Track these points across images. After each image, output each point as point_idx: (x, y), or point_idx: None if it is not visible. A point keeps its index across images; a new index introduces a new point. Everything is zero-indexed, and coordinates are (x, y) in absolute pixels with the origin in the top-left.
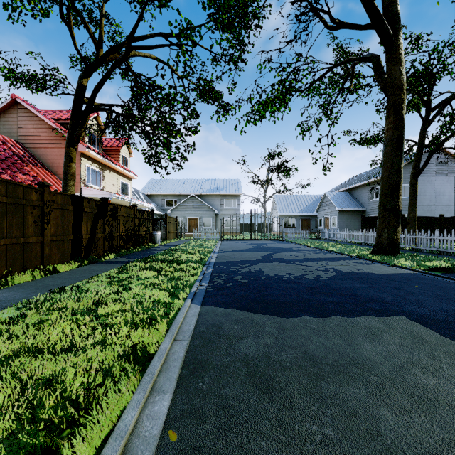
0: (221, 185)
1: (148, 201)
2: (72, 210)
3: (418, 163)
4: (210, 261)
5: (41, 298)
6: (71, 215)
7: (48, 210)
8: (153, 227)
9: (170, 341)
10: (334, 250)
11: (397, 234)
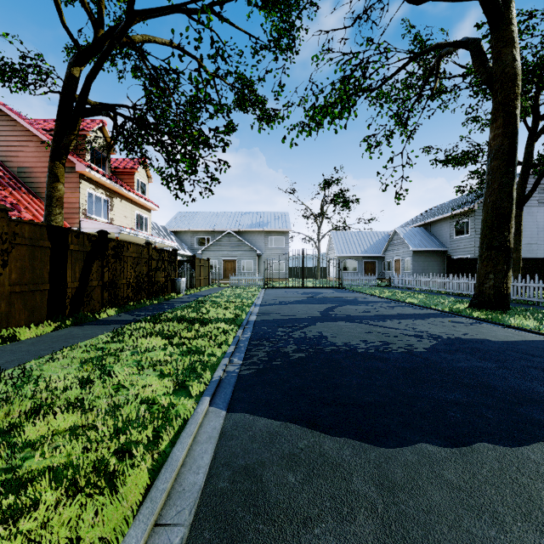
0: (265, 220)
1: (174, 239)
2: (50, 248)
3: (523, 187)
4: (249, 319)
5: None
6: (47, 254)
7: (5, 246)
8: (176, 272)
9: (141, 540)
10: (414, 302)
11: (507, 281)
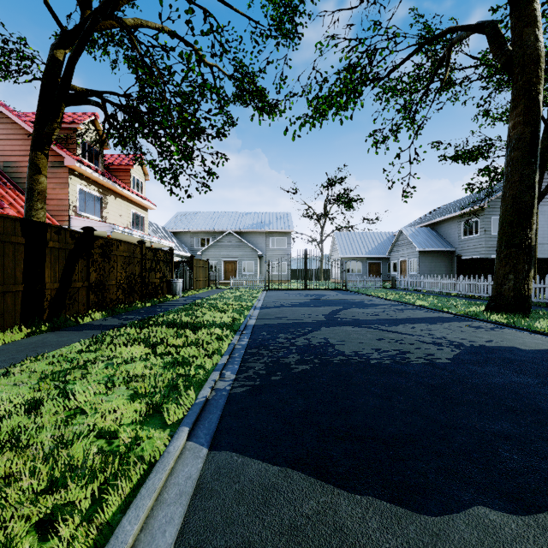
0: (266, 220)
1: (173, 240)
2: (24, 244)
3: (539, 183)
4: (248, 323)
5: None
6: (21, 251)
7: None
8: (172, 273)
9: None
10: (424, 305)
11: (529, 282)
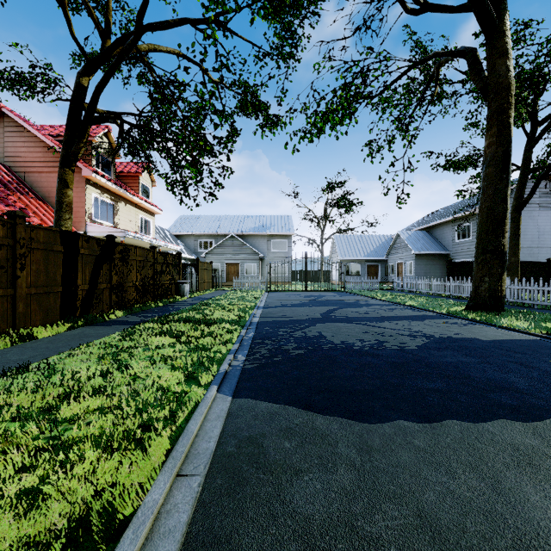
0: (268, 223)
1: (177, 243)
2: (62, 252)
3: (521, 192)
4: (252, 320)
5: None
6: (60, 258)
7: (23, 250)
8: (180, 275)
9: (168, 483)
10: (414, 305)
11: (502, 284)
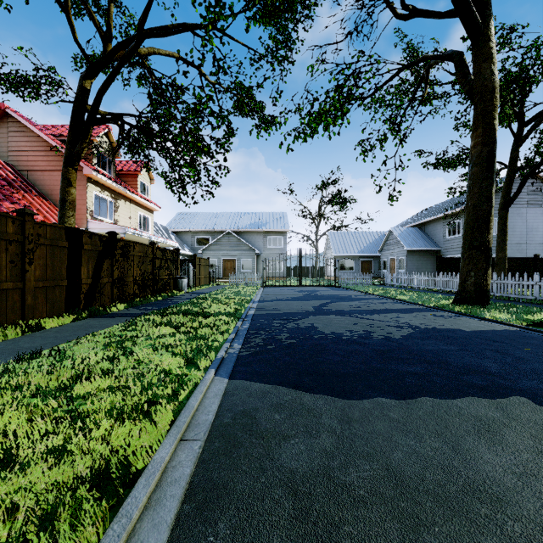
0: (263, 220)
1: (175, 239)
2: (67, 247)
3: (509, 190)
4: (248, 313)
5: (1, 369)
6: (65, 253)
7: (31, 246)
8: (178, 271)
9: (173, 445)
10: (404, 299)
11: (487, 278)
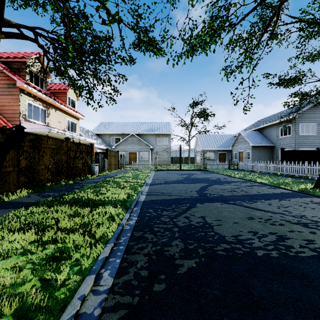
0: (155, 127)
1: (97, 139)
2: None
3: None
4: (139, 199)
5: None
6: None
7: None
8: (92, 160)
9: None
10: (264, 182)
11: None
